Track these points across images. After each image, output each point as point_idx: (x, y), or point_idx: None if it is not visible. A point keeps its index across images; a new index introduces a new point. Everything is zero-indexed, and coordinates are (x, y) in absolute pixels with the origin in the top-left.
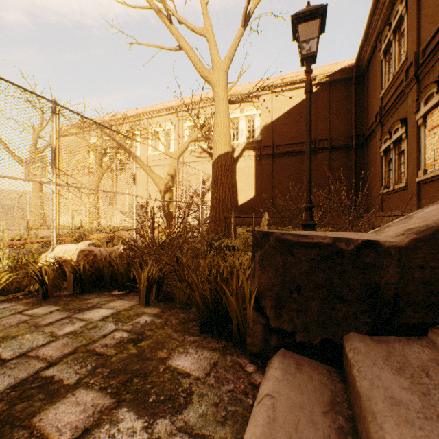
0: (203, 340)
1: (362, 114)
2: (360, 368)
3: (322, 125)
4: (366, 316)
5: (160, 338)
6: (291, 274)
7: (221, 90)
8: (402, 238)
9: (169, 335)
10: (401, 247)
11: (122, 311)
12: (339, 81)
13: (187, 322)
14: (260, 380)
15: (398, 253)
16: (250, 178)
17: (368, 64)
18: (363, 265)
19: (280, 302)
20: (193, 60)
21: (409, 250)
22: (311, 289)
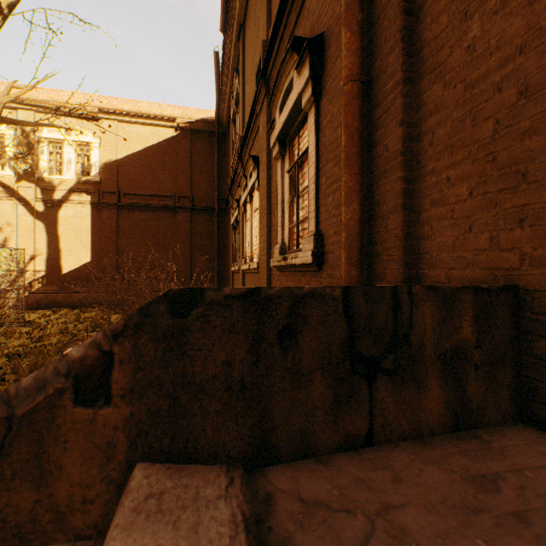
0: None
1: (226, 176)
2: None
3: (183, 179)
4: None
5: None
6: None
7: None
8: None
9: None
10: None
11: None
12: (203, 133)
13: None
14: None
15: None
16: (83, 234)
17: (228, 124)
18: None
19: None
20: None
21: None
22: None
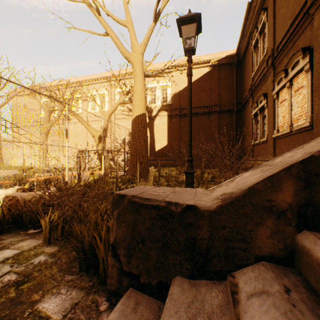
0: (78, 279)
1: (241, 88)
2: (165, 316)
3: (214, 95)
4: (188, 264)
5: (43, 279)
6: (139, 229)
7: (138, 67)
8: (214, 203)
9: (52, 275)
10: (211, 211)
11: (25, 251)
12: (226, 65)
13: (75, 260)
14: (106, 319)
15: (210, 215)
16: (164, 131)
17: (244, 53)
18: (187, 224)
19: (130, 251)
20: (117, 44)
21: (217, 213)
22: (151, 241)
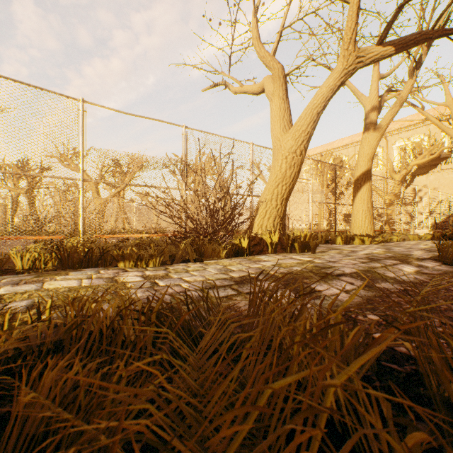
0: None
1: None
2: None
3: None
4: None
5: None
6: None
7: None
8: None
9: None
10: None
11: None
12: None
13: None
14: None
15: None
16: None
17: None
18: None
19: None
20: (438, 126)
21: None
22: None
